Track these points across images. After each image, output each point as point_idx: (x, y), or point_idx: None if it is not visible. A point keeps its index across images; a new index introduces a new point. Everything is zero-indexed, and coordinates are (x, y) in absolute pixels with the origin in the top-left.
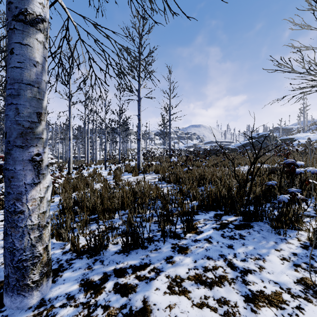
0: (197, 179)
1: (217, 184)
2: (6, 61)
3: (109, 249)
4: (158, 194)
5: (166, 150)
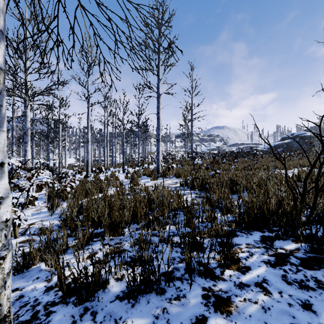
0: (228, 184)
1: (254, 191)
2: (25, 62)
3: (109, 290)
4: (180, 204)
5: (187, 153)
